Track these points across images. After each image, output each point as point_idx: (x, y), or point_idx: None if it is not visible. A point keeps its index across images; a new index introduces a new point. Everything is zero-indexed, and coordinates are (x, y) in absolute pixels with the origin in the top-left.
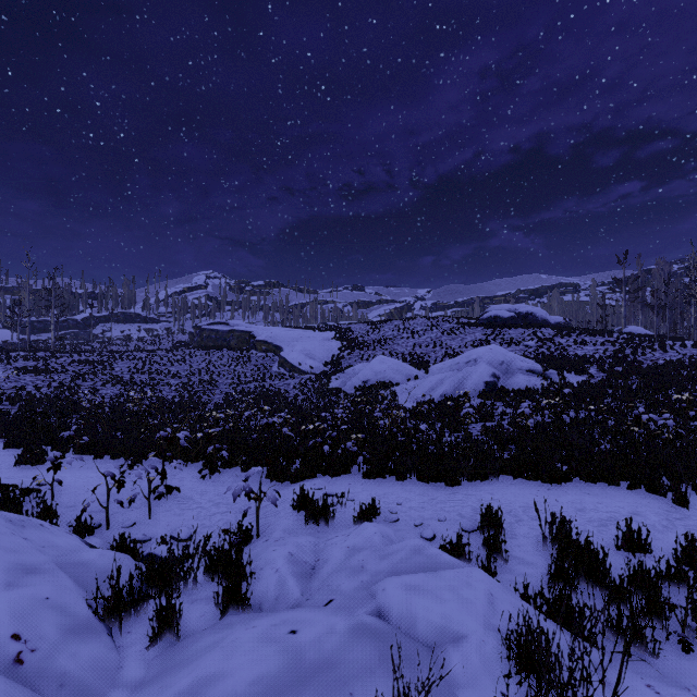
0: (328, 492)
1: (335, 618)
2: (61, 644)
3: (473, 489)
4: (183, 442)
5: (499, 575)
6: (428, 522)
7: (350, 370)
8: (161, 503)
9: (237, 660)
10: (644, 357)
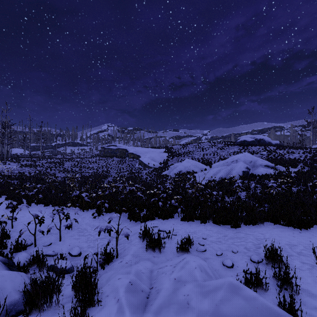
0: (161, 229)
1: None
2: None
3: (249, 230)
4: (86, 198)
5: (295, 307)
6: (225, 252)
7: (172, 166)
8: (69, 231)
9: None
10: None
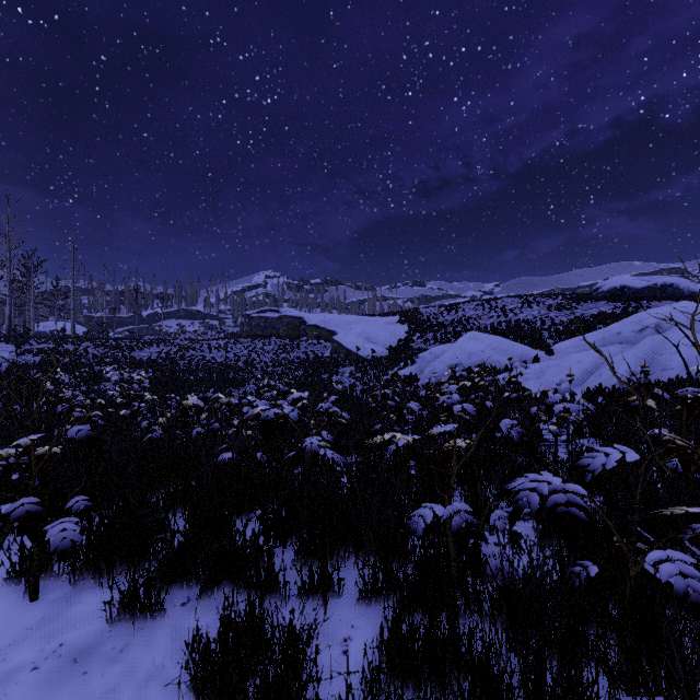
0: None
1: None
2: None
3: None
4: None
5: None
6: None
7: (425, 354)
8: None
9: None
10: None
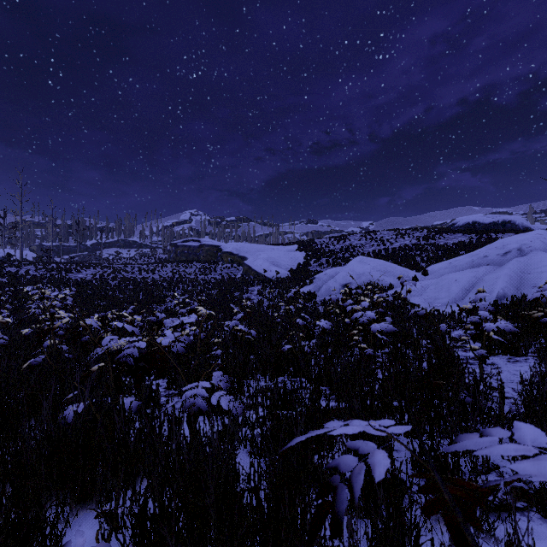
0: None
1: None
2: None
3: None
4: None
5: None
6: None
7: (321, 275)
8: None
9: None
10: None
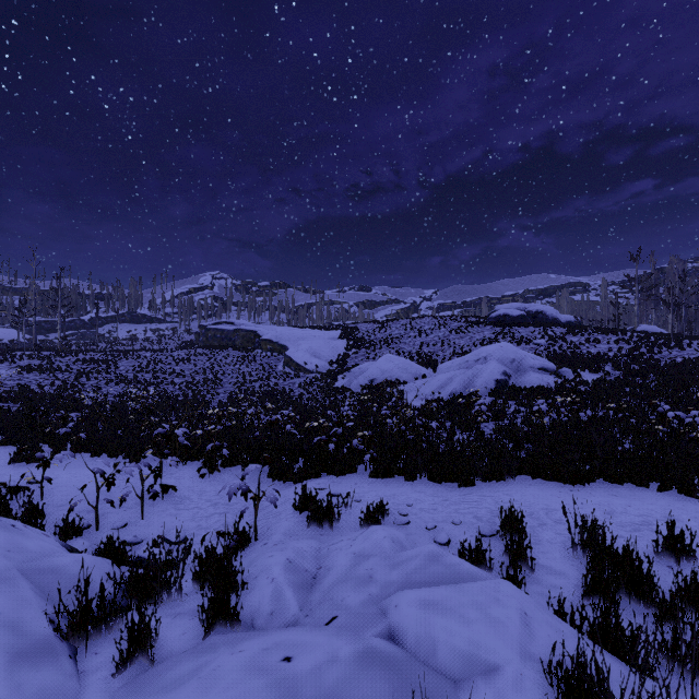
0: (333, 492)
1: (339, 641)
2: (5, 672)
3: (488, 490)
4: (182, 440)
5: (525, 586)
6: (441, 525)
7: (356, 369)
8: (156, 503)
9: (216, 697)
10: (660, 355)
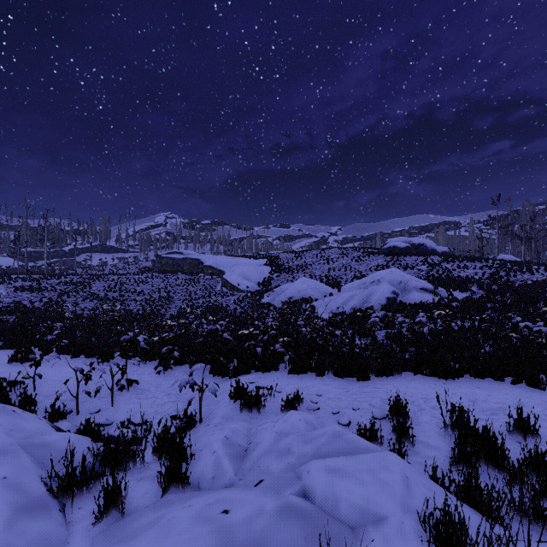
0: (260, 385)
1: (265, 498)
2: (11, 521)
3: (380, 383)
4: (143, 344)
5: (407, 457)
6: (344, 410)
7: (278, 289)
8: (123, 393)
9: (172, 540)
10: (515, 278)
